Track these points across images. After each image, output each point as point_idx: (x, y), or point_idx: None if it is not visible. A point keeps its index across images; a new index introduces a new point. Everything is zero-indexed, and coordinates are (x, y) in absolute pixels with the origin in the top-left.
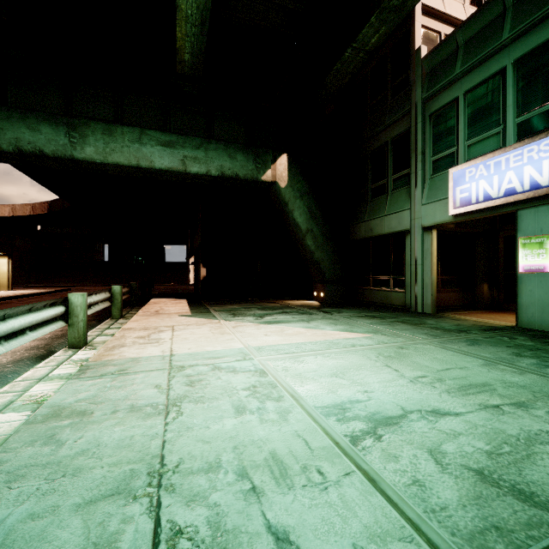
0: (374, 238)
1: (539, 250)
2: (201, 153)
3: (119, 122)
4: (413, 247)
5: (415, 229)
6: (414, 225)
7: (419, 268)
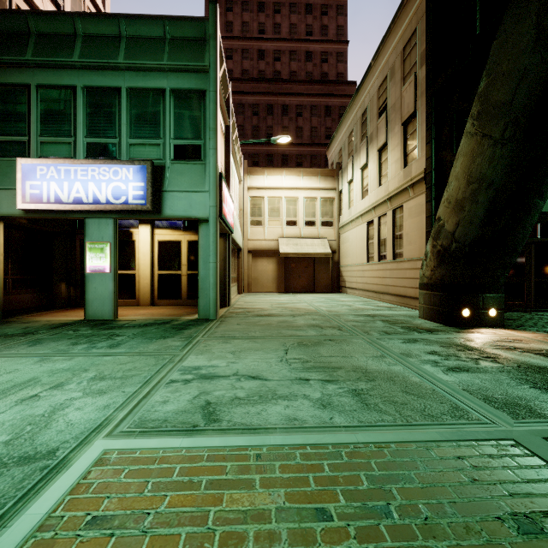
0: None
1: (101, 254)
2: None
3: None
4: None
5: None
6: None
7: None
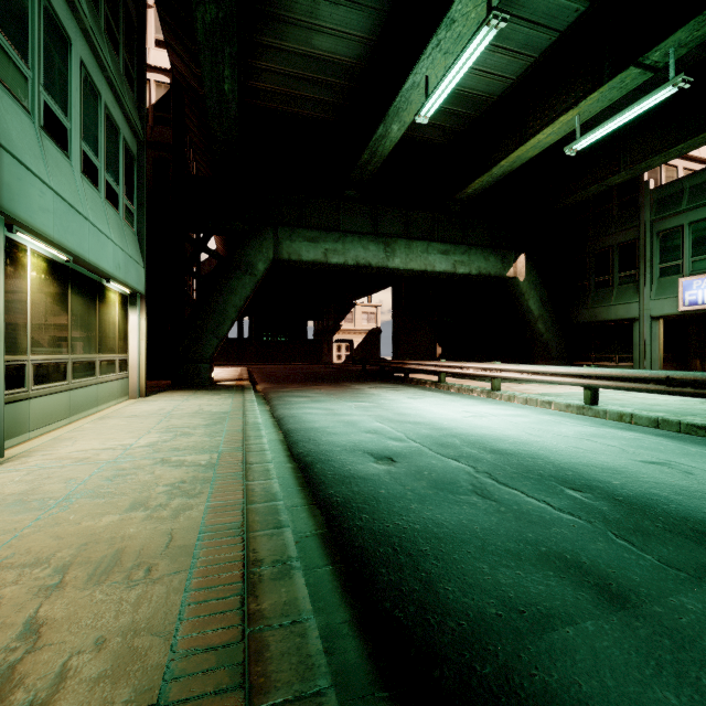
0: (597, 322)
1: None
2: (465, 257)
3: (405, 235)
4: (642, 331)
5: (644, 318)
6: (643, 314)
7: (648, 348)
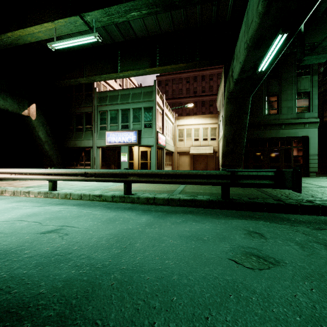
0: (76, 147)
1: (125, 156)
2: None
3: None
4: (94, 153)
5: (94, 147)
6: (94, 145)
7: (96, 160)
